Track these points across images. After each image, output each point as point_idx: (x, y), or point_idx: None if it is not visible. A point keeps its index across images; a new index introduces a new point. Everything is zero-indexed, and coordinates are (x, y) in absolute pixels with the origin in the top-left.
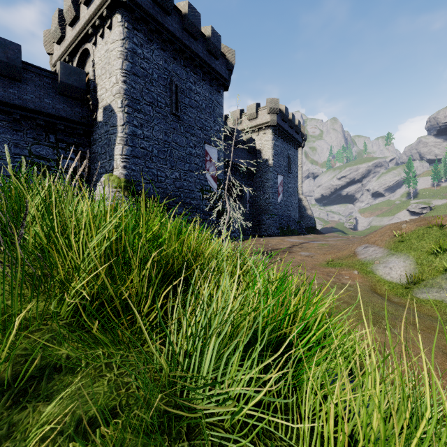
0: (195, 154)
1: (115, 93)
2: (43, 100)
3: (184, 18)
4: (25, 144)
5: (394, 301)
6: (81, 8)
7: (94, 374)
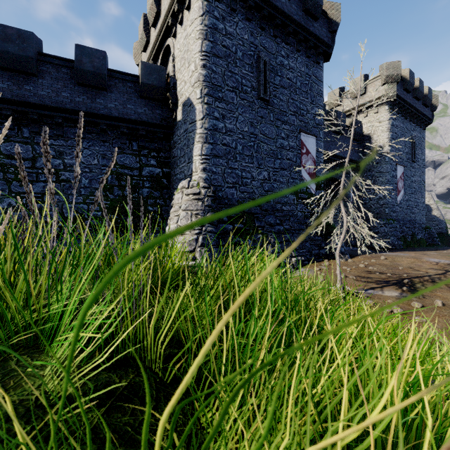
0: (288, 147)
1: (194, 82)
2: (126, 106)
3: None
4: (111, 155)
5: None
6: (162, 2)
7: None
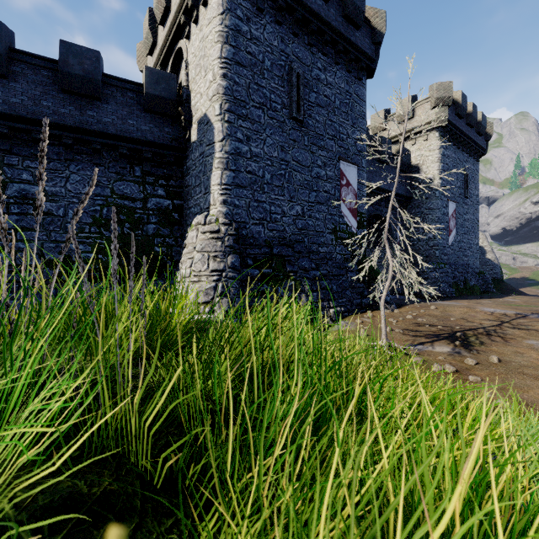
0: (325, 177)
1: (212, 95)
2: (126, 121)
3: None
4: (107, 182)
5: None
6: None
7: None
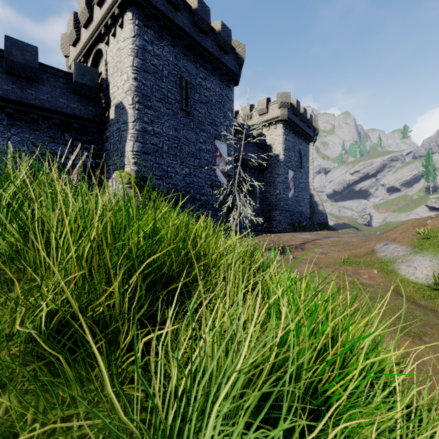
0: (205, 150)
1: (126, 90)
2: (59, 99)
3: (193, 13)
4: (42, 143)
5: (422, 304)
6: (94, 9)
7: (42, 437)
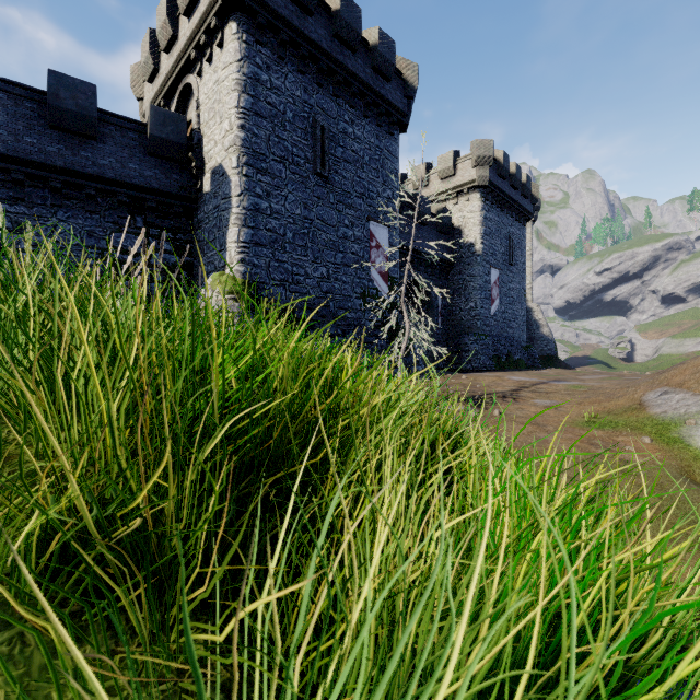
0: (353, 238)
1: (228, 145)
2: (127, 165)
3: (334, 18)
4: (102, 233)
5: None
6: (180, 23)
7: None
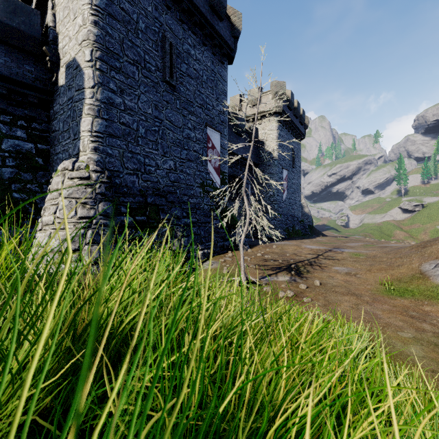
0: (195, 139)
1: (81, 39)
2: None
3: None
4: None
5: None
6: None
7: None
